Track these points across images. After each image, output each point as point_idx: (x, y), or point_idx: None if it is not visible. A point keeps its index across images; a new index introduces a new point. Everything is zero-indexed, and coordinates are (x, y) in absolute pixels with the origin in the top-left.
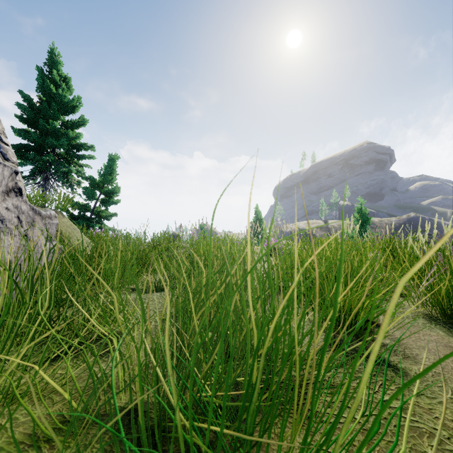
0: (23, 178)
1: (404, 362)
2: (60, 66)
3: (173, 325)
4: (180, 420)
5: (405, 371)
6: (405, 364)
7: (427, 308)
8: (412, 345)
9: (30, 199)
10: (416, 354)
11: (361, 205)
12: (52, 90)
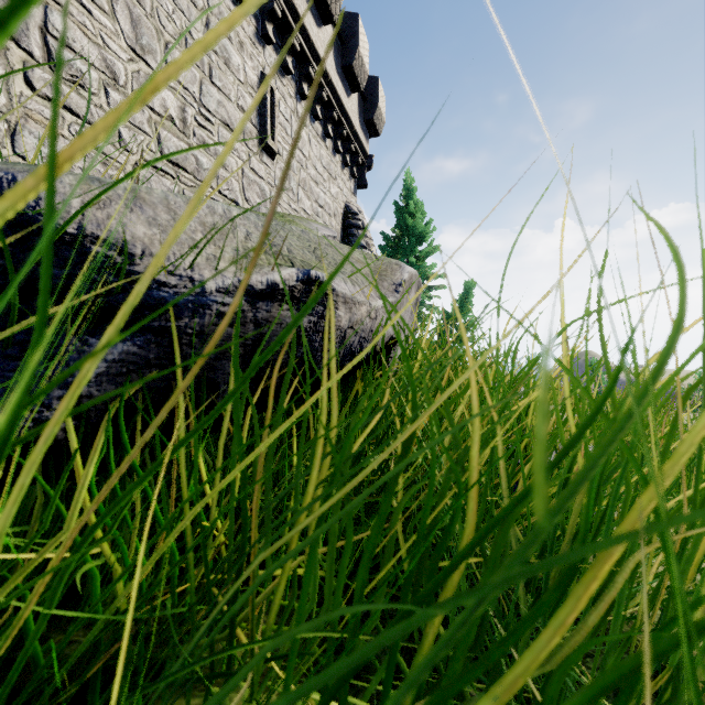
0: None
1: None
2: (413, 193)
3: None
4: None
5: None
6: None
7: None
8: None
9: None
10: None
11: None
12: (408, 223)
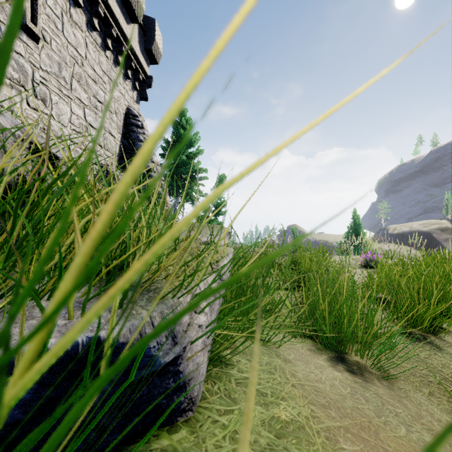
0: None
1: (446, 347)
2: (185, 112)
3: (312, 306)
4: (326, 327)
5: (443, 350)
6: (446, 348)
7: None
8: None
9: None
10: None
11: None
12: (181, 132)
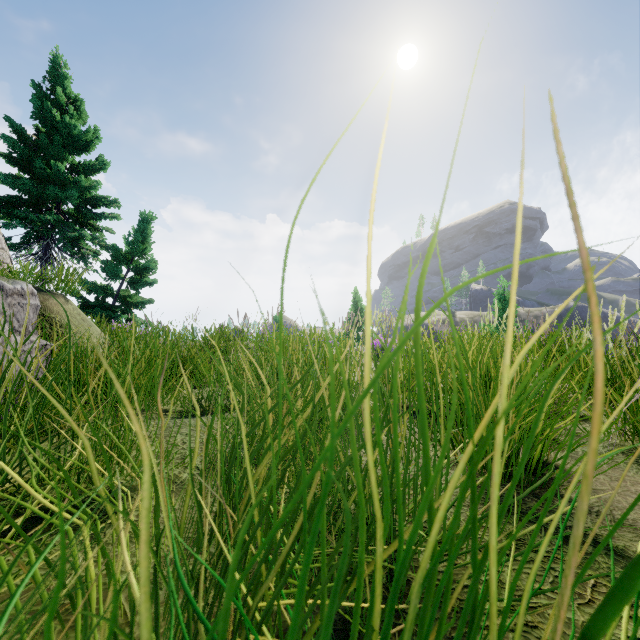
0: (11, 246)
1: (619, 537)
2: (68, 82)
3: None
4: None
5: (628, 554)
6: (623, 541)
7: (624, 438)
8: (621, 503)
9: (14, 274)
10: (633, 519)
11: (504, 289)
12: (55, 116)
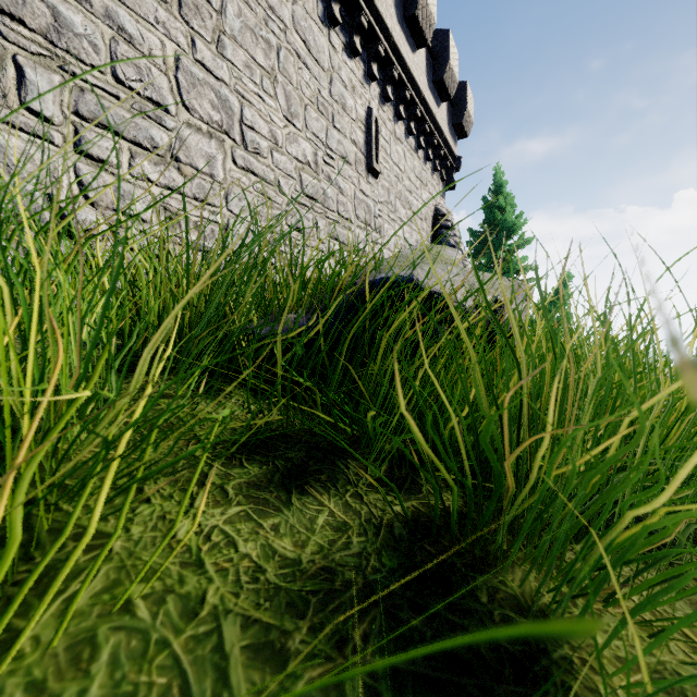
0: None
1: None
2: (501, 188)
3: None
4: None
5: None
6: None
7: None
8: None
9: None
10: None
11: None
12: (496, 218)
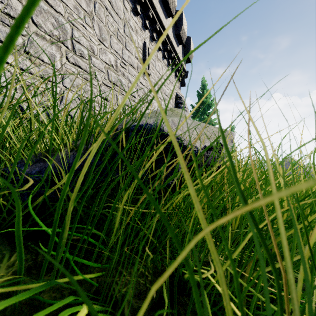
0: None
1: None
2: (205, 87)
3: None
4: None
5: None
6: None
7: None
8: None
9: None
10: None
11: None
12: (203, 100)
